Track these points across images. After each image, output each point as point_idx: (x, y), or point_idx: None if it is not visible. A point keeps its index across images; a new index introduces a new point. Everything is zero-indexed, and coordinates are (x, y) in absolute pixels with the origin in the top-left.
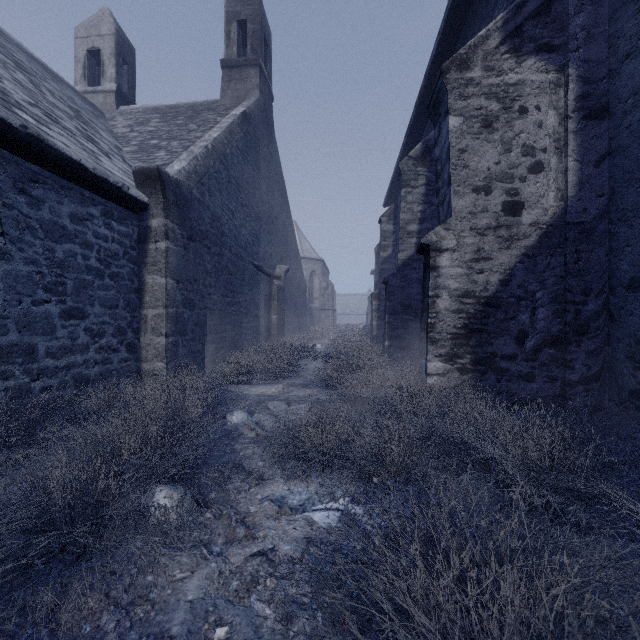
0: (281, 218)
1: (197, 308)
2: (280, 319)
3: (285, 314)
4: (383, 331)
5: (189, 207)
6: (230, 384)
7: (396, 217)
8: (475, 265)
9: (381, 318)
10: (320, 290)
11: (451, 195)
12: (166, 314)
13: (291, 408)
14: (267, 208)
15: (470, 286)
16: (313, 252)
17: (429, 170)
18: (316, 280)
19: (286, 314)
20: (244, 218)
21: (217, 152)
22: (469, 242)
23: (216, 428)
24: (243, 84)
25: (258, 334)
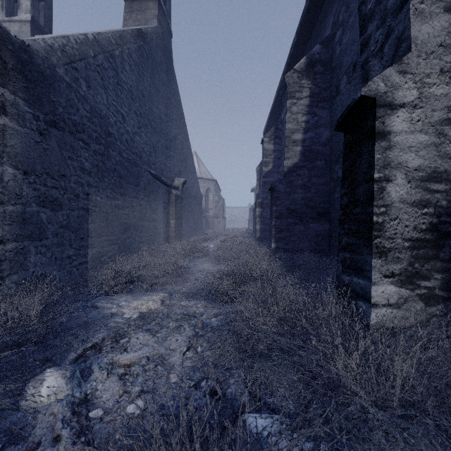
0: (179, 138)
1: (66, 208)
2: (178, 223)
3: (183, 219)
4: (265, 233)
5: (50, 86)
6: (105, 295)
7: (276, 138)
8: (448, 129)
9: (263, 222)
10: (214, 203)
11: (410, 17)
12: (1, 213)
13: (160, 347)
14: (166, 127)
15: (441, 163)
16: (208, 174)
17: (313, 83)
18: (211, 195)
19: (184, 219)
20: (139, 127)
21: (100, 46)
22: (439, 92)
23: (3, 417)
24: (143, 15)
25: (156, 236)
